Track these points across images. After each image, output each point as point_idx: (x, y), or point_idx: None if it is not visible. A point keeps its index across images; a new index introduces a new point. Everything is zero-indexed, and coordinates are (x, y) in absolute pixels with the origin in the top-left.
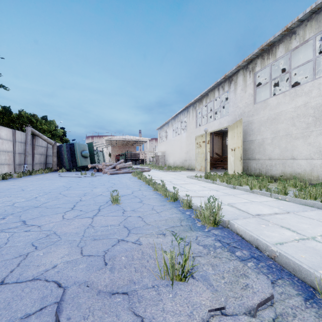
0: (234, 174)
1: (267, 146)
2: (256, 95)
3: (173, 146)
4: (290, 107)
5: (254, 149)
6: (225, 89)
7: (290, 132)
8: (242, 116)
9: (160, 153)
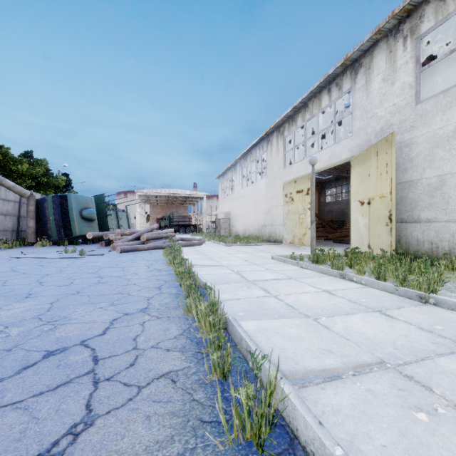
0: (370, 253)
1: (454, 192)
2: (421, 85)
3: (244, 202)
4: None
5: (418, 200)
6: (343, 87)
7: None
8: (384, 134)
9: (222, 214)
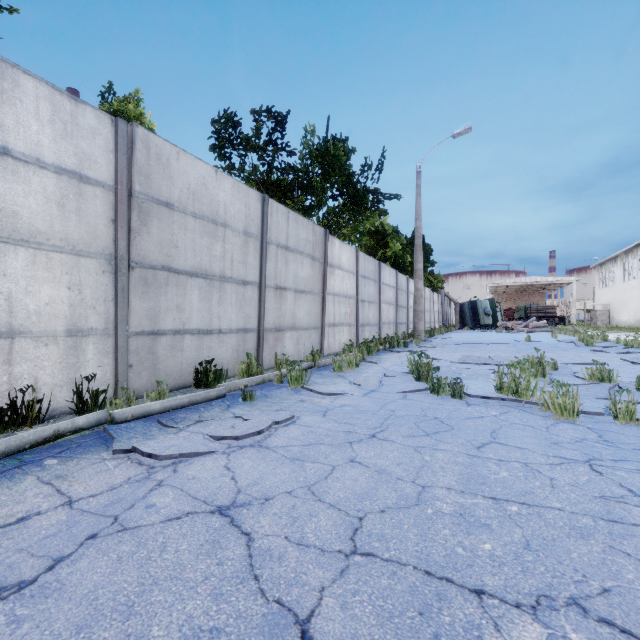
0: None
1: None
2: None
3: (624, 295)
4: None
5: None
6: None
7: None
8: None
9: (599, 306)
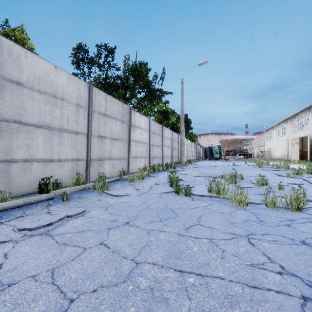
0: None
1: None
2: None
3: (277, 144)
4: None
5: None
6: (306, 113)
7: None
8: None
9: (266, 149)
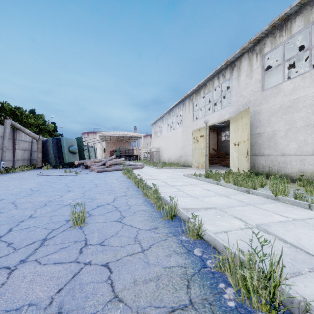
0: (238, 172)
1: (279, 140)
2: (264, 81)
3: (168, 141)
4: (311, 91)
5: (263, 143)
6: (226, 77)
7: (311, 121)
8: (247, 106)
9: (154, 149)
